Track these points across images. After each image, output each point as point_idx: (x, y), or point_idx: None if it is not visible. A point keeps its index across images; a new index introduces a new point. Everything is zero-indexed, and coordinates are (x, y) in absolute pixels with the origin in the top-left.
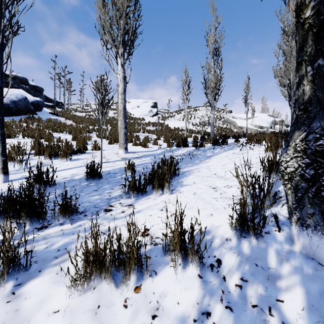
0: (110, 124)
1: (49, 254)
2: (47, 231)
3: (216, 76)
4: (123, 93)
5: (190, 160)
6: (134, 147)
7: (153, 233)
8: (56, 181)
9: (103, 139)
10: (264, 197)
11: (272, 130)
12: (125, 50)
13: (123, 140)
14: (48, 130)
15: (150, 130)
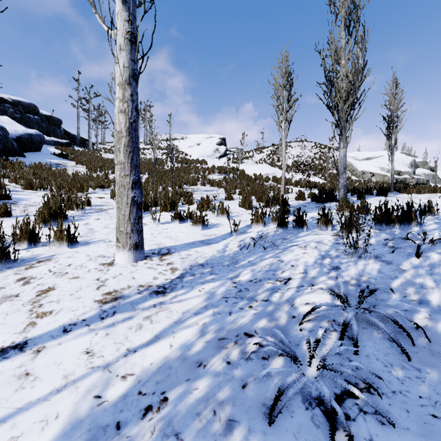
0: (148, 171)
1: None
2: None
3: (355, 65)
4: (127, 84)
5: (403, 363)
6: (174, 225)
7: None
8: None
9: None
10: None
11: (417, 178)
12: None
13: (127, 224)
14: None
15: (214, 181)
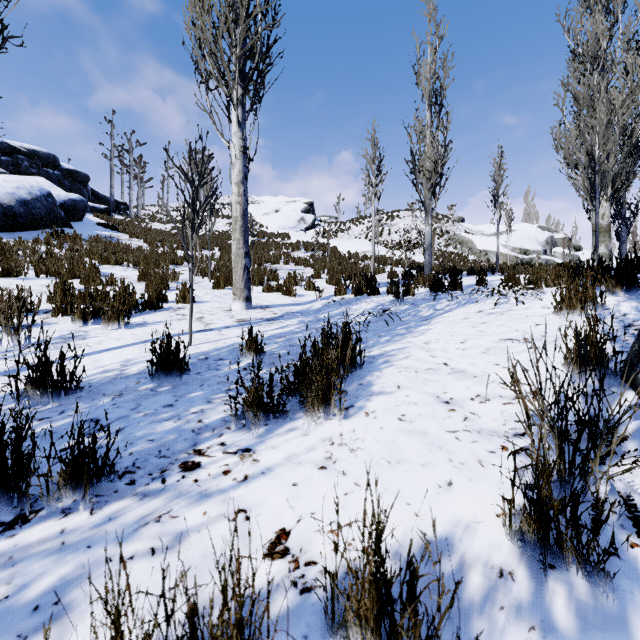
0: (219, 246)
1: (7, 626)
2: (25, 534)
3: (436, 146)
4: (241, 183)
5: (384, 326)
6: (266, 294)
7: (299, 547)
8: (86, 380)
9: (203, 279)
10: (593, 447)
11: (547, 258)
12: (247, 92)
13: (241, 283)
14: (90, 260)
15: (299, 259)
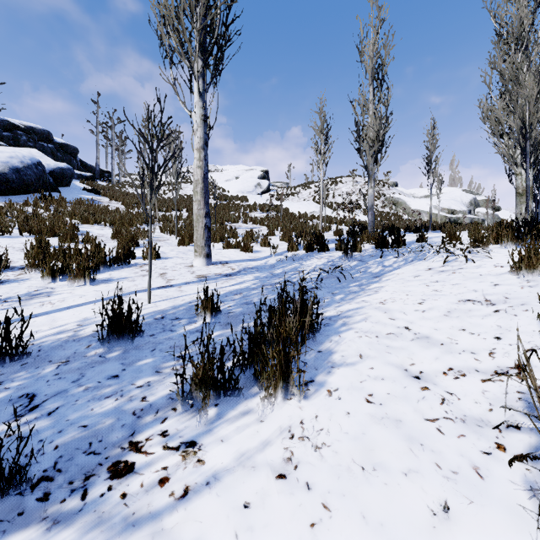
0: (186, 207)
1: None
2: None
3: (378, 117)
4: (202, 149)
5: (337, 283)
6: (225, 250)
7: None
8: (37, 343)
9: (171, 236)
10: None
11: (471, 217)
12: (208, 67)
13: (202, 241)
14: (70, 220)
15: (256, 219)
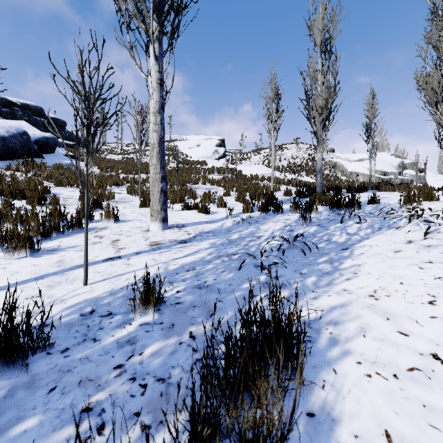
0: None
1: None
2: None
3: (327, 86)
4: (158, 113)
5: (301, 256)
6: (184, 212)
7: None
8: None
9: (135, 197)
10: None
11: (401, 178)
12: (166, 34)
13: (158, 205)
14: (42, 183)
15: (213, 180)
